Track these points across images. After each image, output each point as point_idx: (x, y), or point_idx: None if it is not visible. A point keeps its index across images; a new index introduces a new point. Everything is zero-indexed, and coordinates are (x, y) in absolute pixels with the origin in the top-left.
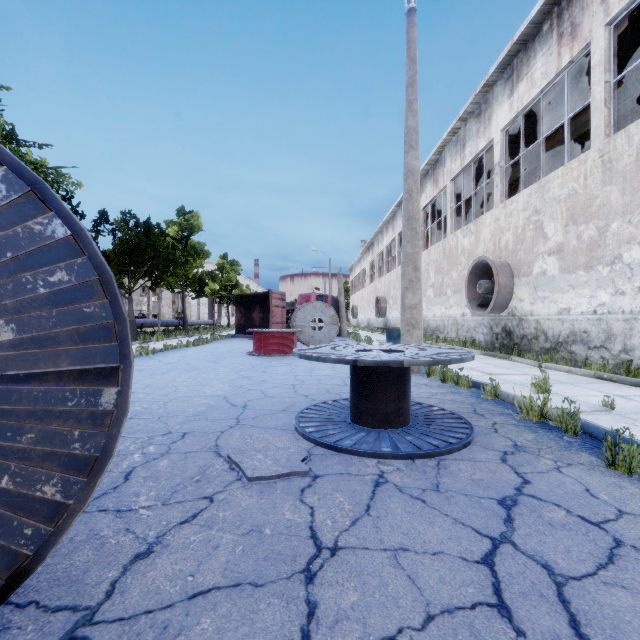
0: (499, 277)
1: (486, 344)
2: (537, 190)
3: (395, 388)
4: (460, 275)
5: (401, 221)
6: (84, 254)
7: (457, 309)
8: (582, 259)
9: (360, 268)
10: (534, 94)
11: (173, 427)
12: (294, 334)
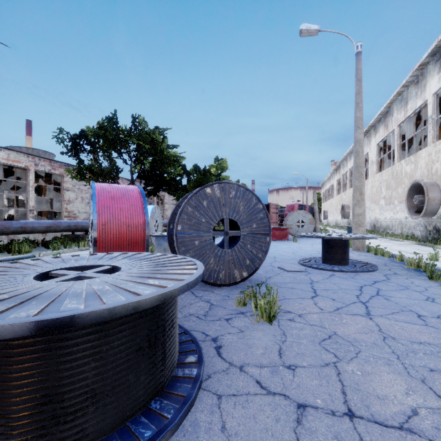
0: (429, 193)
1: (422, 238)
2: None
3: (341, 249)
4: (404, 191)
5: None
6: (264, 210)
7: (401, 214)
8: None
9: (329, 184)
10: None
11: None
12: (287, 229)
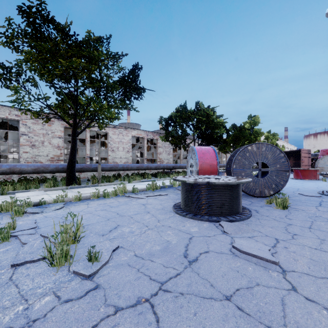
0: None
1: None
2: None
3: None
4: None
5: None
6: (285, 157)
7: None
8: None
9: None
10: None
11: None
12: (317, 171)
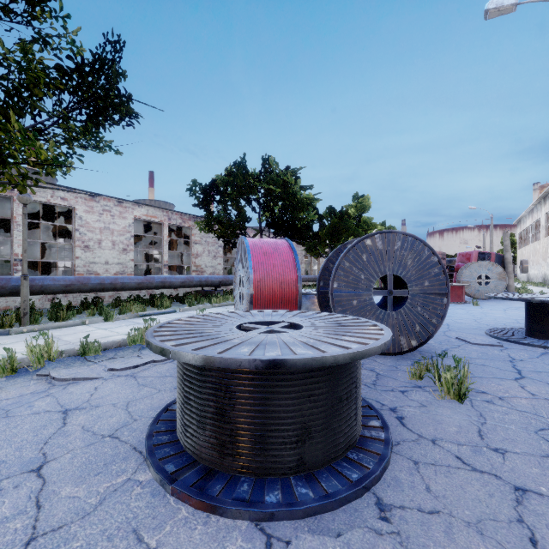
0: None
1: None
2: None
3: None
4: None
5: None
6: (439, 264)
7: None
8: None
9: (531, 220)
10: None
11: None
12: (463, 287)
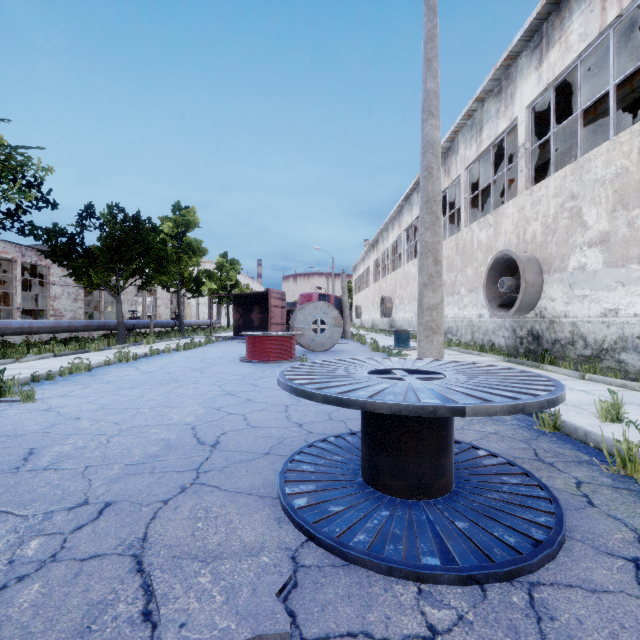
0: (526, 273)
1: (508, 349)
2: (573, 171)
3: (433, 435)
4: (476, 272)
5: (408, 216)
6: None
7: (472, 309)
8: (635, 250)
9: (364, 267)
10: (569, 60)
11: (95, 490)
12: (292, 338)
